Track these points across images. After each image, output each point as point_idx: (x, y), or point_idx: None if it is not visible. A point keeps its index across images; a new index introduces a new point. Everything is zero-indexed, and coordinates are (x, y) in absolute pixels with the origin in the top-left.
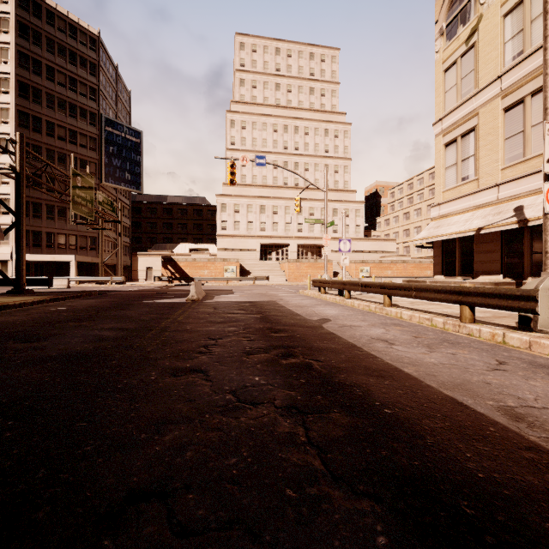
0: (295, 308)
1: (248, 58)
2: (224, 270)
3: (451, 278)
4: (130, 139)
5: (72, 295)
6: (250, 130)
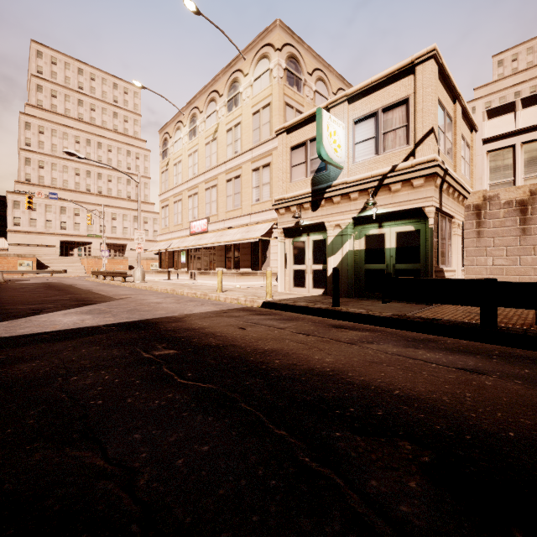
0: (68, 283)
1: (47, 68)
2: (18, 264)
3: (163, 270)
4: None
5: None
6: (50, 136)
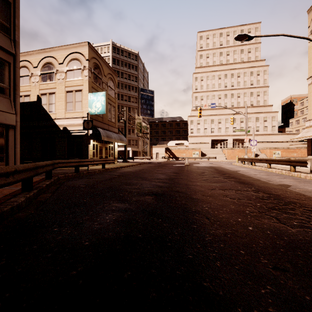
0: (228, 168)
1: (204, 43)
2: (193, 153)
3: None
4: (149, 95)
5: (143, 163)
6: (205, 81)
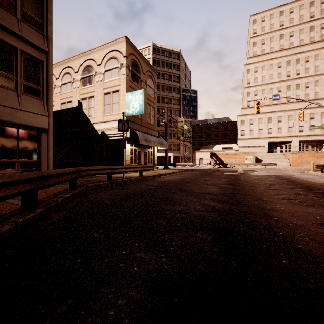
0: (306, 178)
1: (258, 27)
2: (244, 159)
3: None
4: (192, 95)
5: (185, 170)
6: (260, 72)
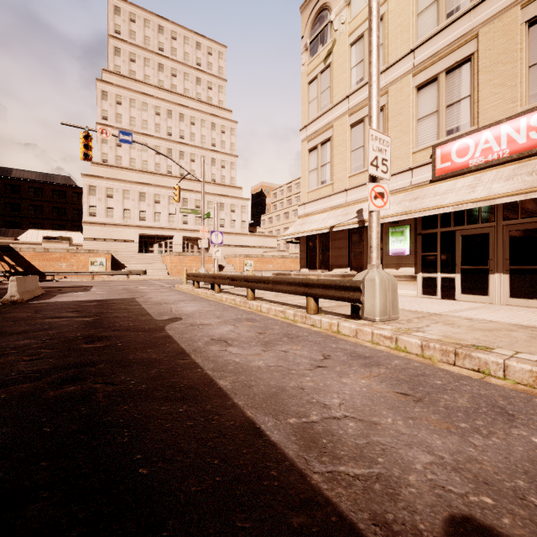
0: (151, 306)
1: (125, 26)
2: (90, 263)
3: (313, 271)
4: None
5: None
6: (128, 107)
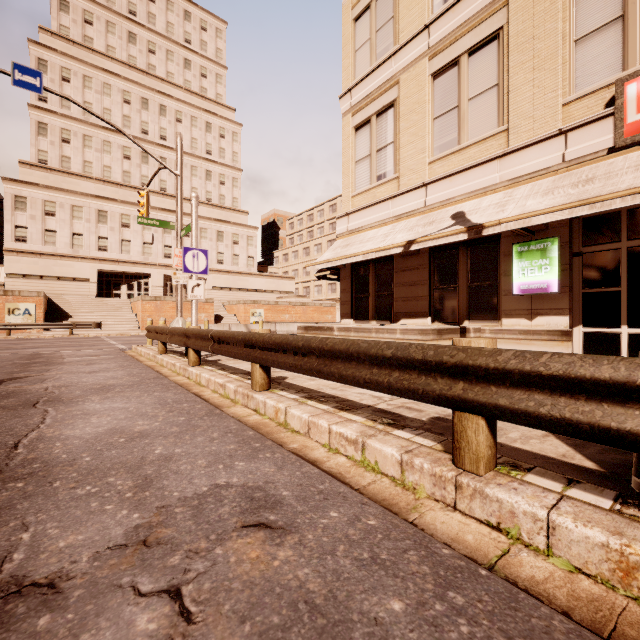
0: None
1: None
2: (6, 311)
3: (364, 323)
4: None
5: None
6: (80, 88)
